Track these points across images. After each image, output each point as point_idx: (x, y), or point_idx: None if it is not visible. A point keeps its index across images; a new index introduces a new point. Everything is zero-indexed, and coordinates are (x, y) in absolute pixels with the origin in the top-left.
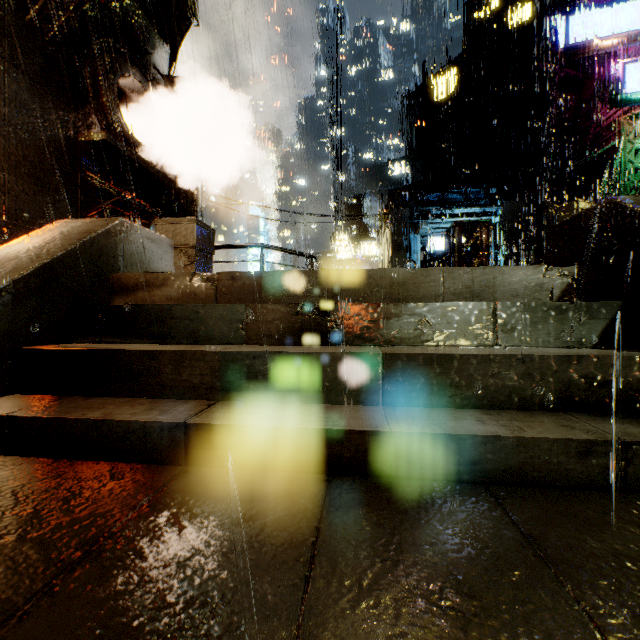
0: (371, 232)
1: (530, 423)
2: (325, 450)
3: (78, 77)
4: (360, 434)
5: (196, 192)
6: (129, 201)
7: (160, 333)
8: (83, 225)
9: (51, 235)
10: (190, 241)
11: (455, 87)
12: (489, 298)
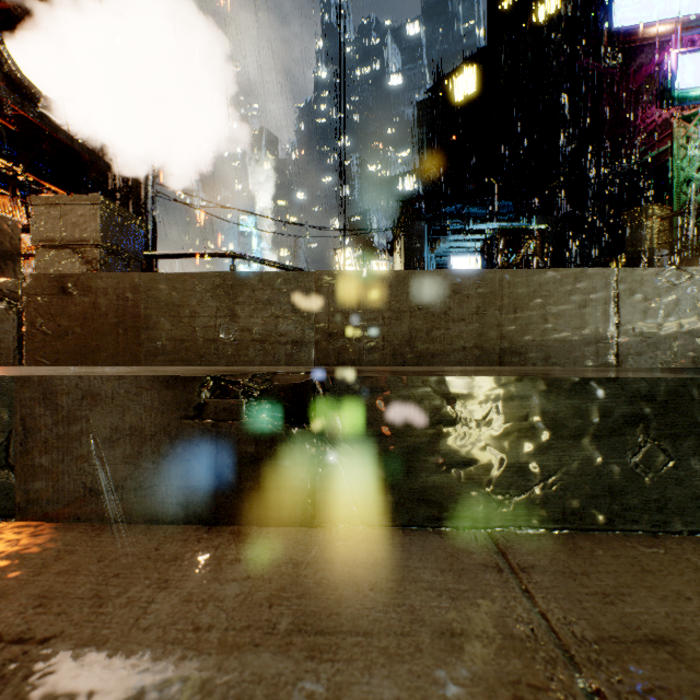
0: (378, 253)
1: None
2: None
3: None
4: None
5: (145, 181)
6: (2, 172)
7: None
8: None
9: None
10: (90, 234)
11: (475, 87)
12: None
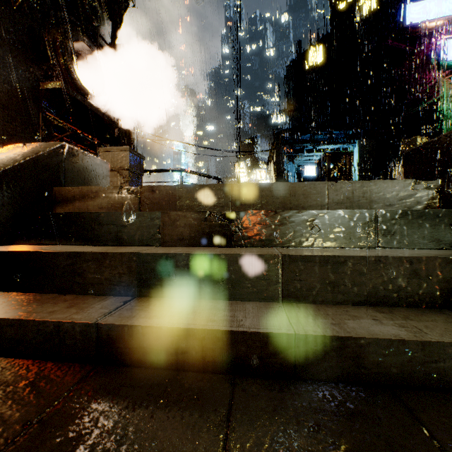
0: (261, 163)
1: (425, 323)
2: (230, 351)
3: (40, 40)
4: (265, 336)
5: (133, 131)
6: (79, 135)
7: (89, 236)
8: (30, 147)
9: (2, 155)
10: (124, 165)
11: (321, 59)
12: (366, 207)
